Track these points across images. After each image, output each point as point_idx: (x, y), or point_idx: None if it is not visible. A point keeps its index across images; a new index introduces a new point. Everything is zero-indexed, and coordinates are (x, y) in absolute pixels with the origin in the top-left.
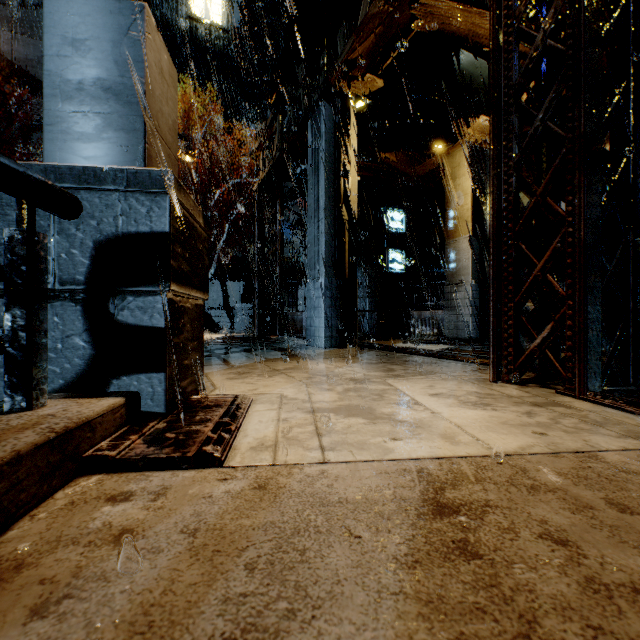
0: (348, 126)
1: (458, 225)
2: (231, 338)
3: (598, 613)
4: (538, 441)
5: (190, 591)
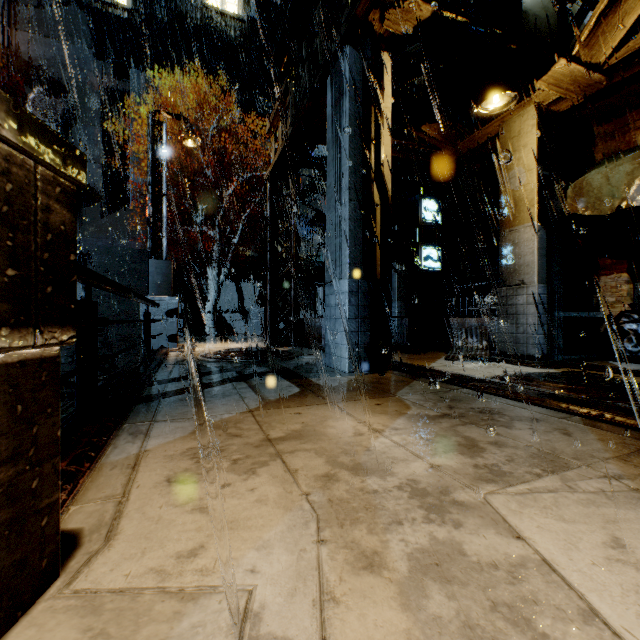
0: (380, 76)
1: (518, 210)
2: (234, 352)
3: None
4: None
5: None
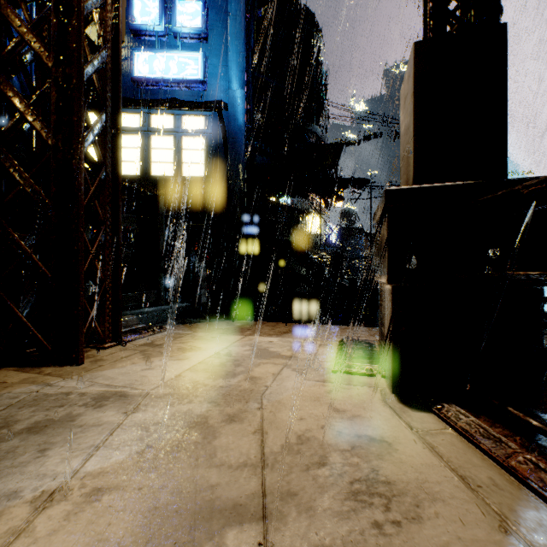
0: None
1: None
2: None
3: (283, 327)
4: (223, 336)
5: (338, 332)
